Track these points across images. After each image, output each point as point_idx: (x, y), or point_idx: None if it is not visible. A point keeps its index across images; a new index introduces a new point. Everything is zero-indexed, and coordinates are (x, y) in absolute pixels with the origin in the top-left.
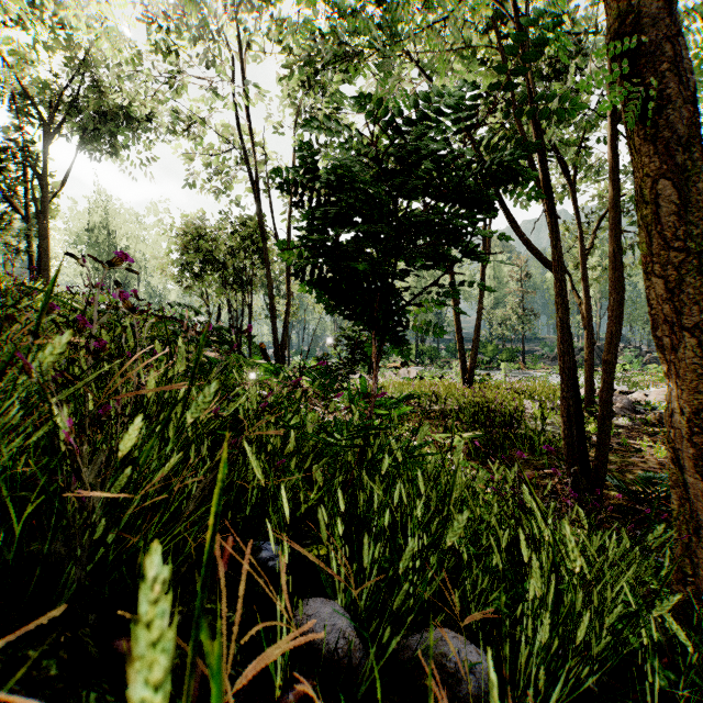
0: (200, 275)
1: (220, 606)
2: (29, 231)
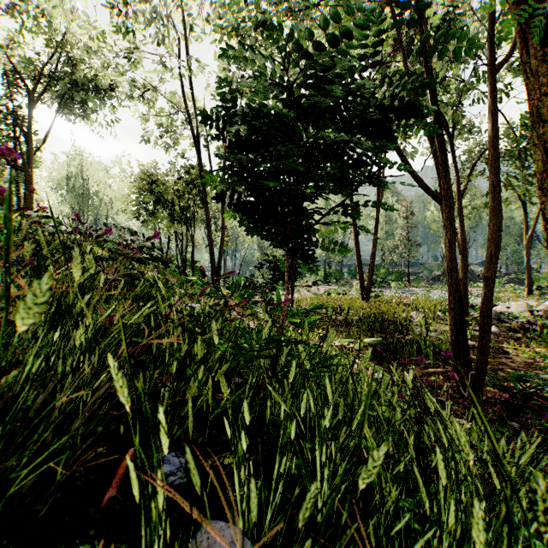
0: (153, 212)
1: (96, 545)
2: (17, 177)
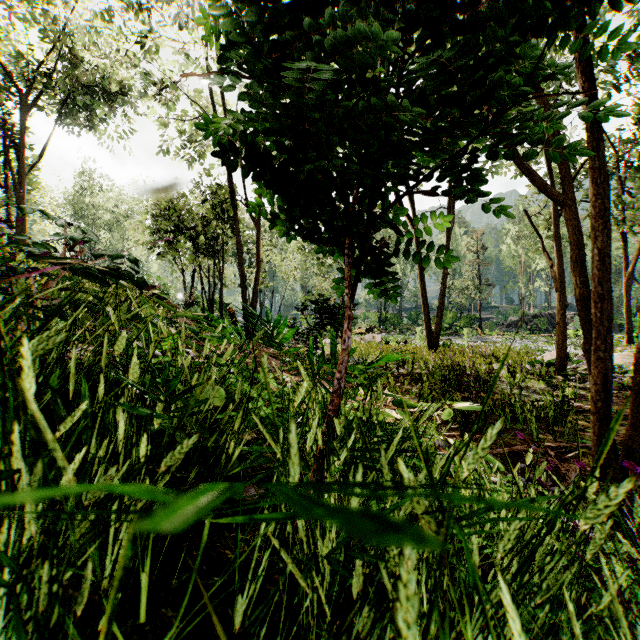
0: (171, 242)
1: None
2: (8, 201)
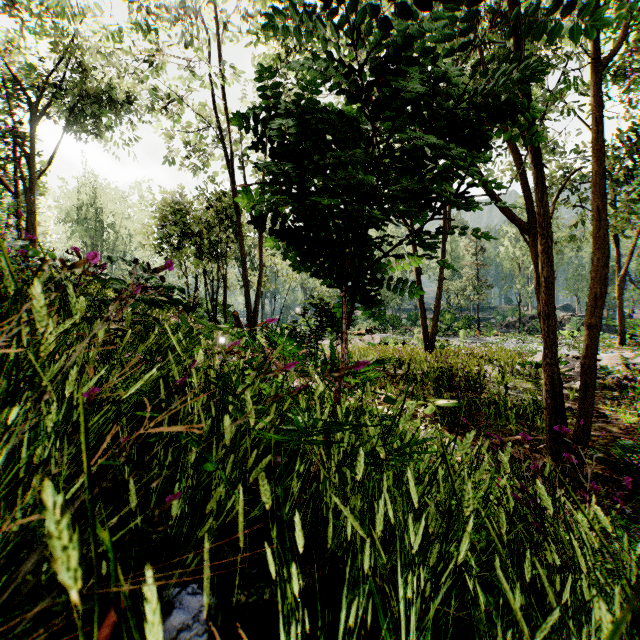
0: (177, 247)
1: None
2: (18, 206)
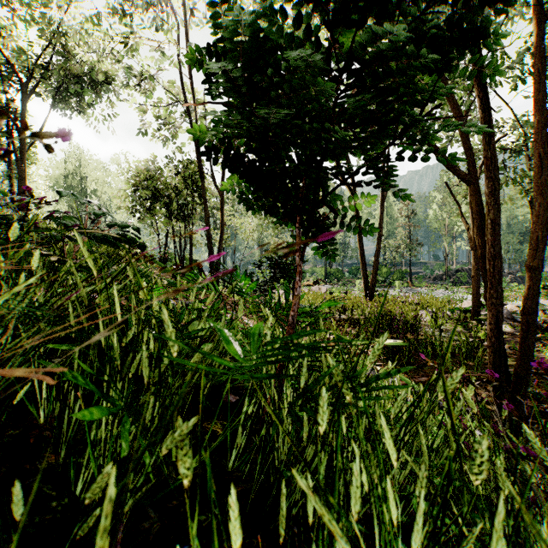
0: (149, 208)
1: None
2: (11, 173)
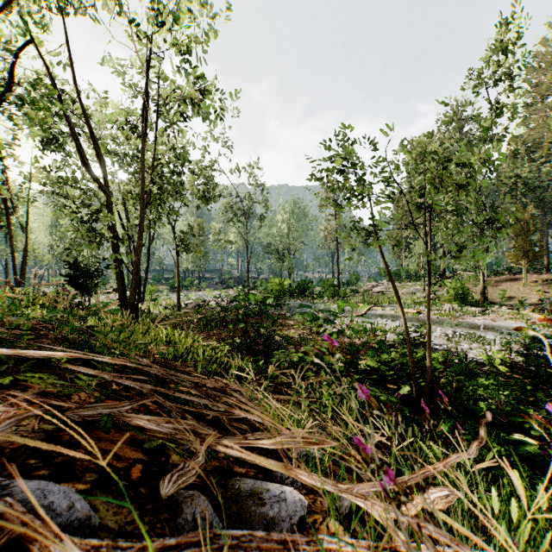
0: None
1: None
2: None
